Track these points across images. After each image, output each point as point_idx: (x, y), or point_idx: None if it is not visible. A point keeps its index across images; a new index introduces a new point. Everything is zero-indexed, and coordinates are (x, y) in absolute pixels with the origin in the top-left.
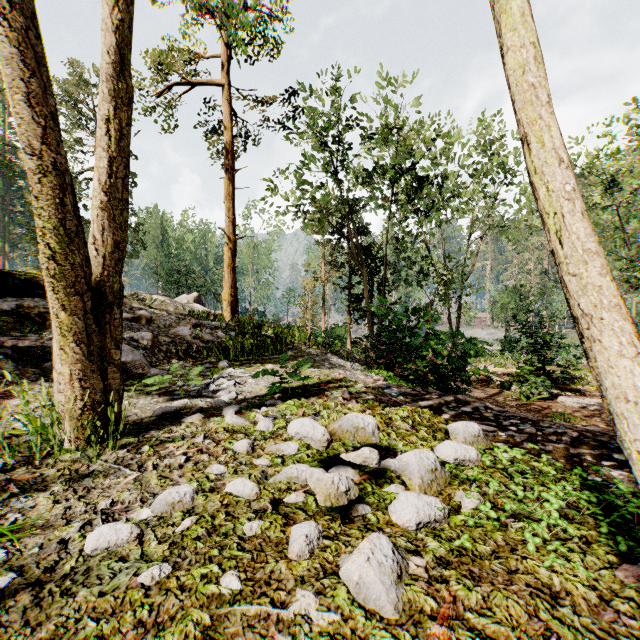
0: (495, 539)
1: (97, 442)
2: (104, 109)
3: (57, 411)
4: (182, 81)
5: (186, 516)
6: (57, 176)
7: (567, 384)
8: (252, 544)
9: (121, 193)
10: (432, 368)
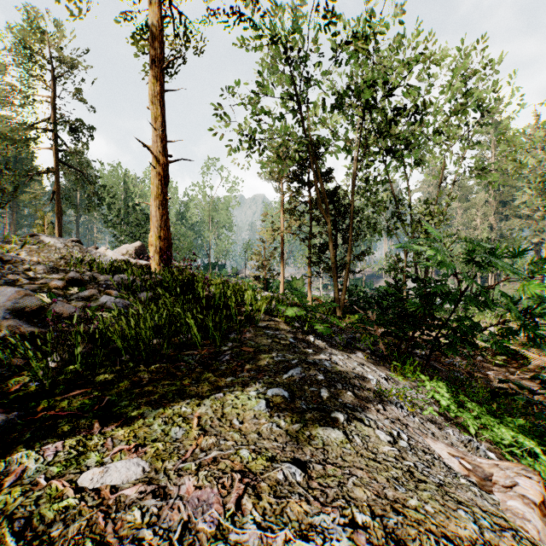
0: None
1: None
2: None
3: None
4: None
5: None
6: None
7: None
8: None
9: None
10: None
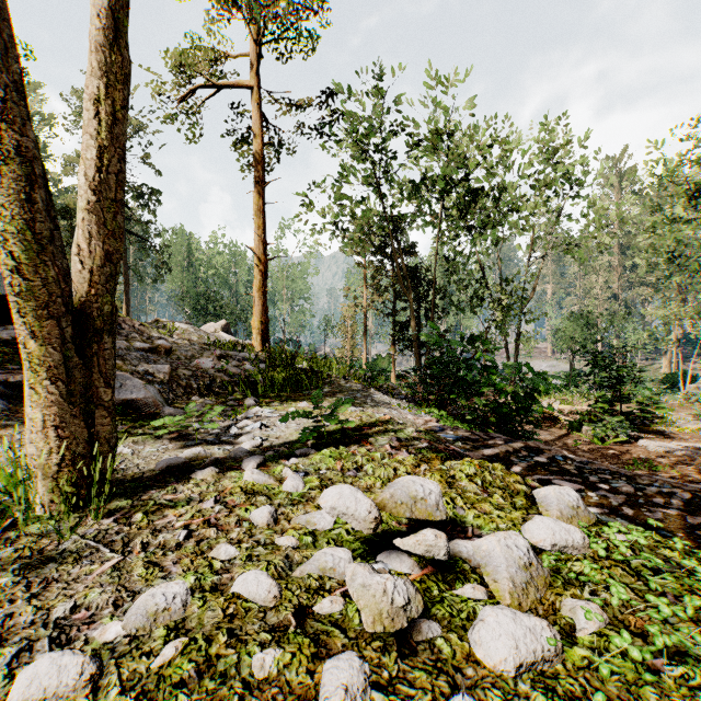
0: (646, 700)
1: (69, 512)
2: (92, 86)
3: (30, 466)
4: (207, 83)
5: (171, 636)
6: (23, 164)
7: (647, 425)
8: (262, 697)
9: (114, 192)
10: (493, 407)
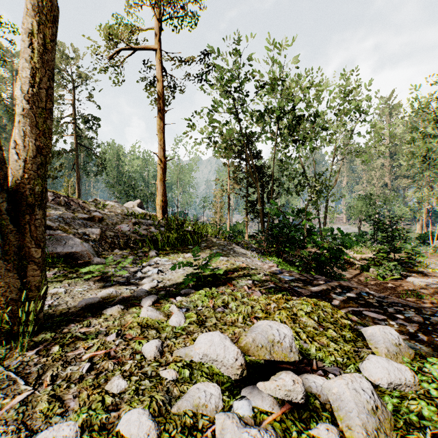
0: None
1: None
2: (27, 23)
3: None
4: (127, 47)
5: None
6: None
7: (411, 267)
8: None
9: (44, 102)
10: (314, 257)
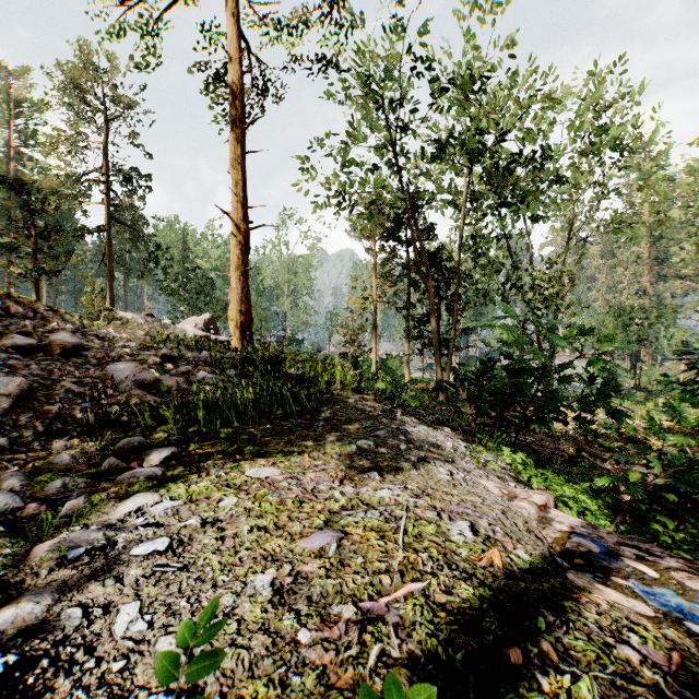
0: None
1: None
2: None
3: None
4: None
5: None
6: None
7: None
8: None
9: None
10: (664, 467)
